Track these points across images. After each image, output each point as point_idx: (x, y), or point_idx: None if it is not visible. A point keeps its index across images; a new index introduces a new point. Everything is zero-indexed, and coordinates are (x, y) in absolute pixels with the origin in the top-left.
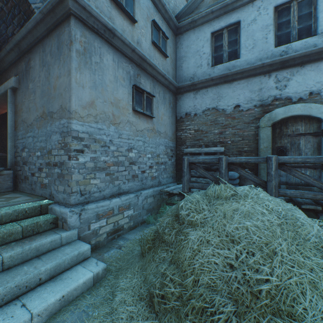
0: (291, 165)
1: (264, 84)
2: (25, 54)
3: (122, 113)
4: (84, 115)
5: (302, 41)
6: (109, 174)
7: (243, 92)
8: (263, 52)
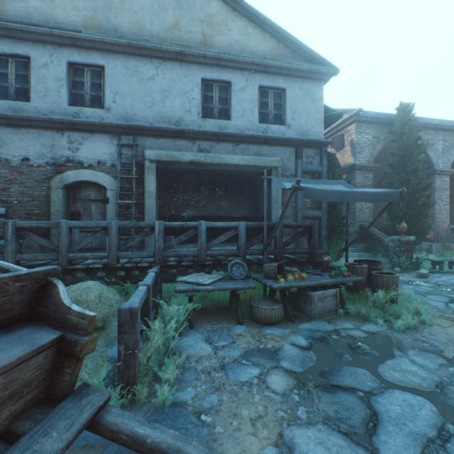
0: (85, 230)
1: (58, 141)
2: None
3: None
4: None
5: (93, 110)
6: None
7: (34, 144)
8: (56, 106)
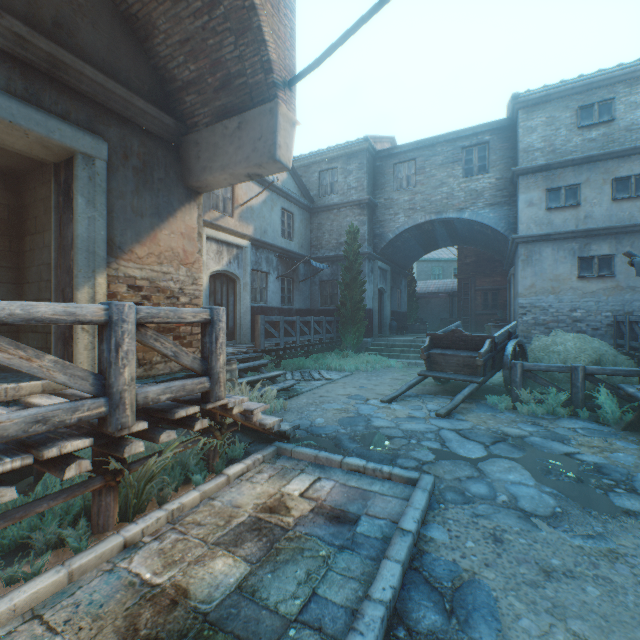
0: None
1: None
2: (514, 254)
3: (562, 284)
4: (526, 294)
5: None
6: (548, 328)
7: None
8: None
